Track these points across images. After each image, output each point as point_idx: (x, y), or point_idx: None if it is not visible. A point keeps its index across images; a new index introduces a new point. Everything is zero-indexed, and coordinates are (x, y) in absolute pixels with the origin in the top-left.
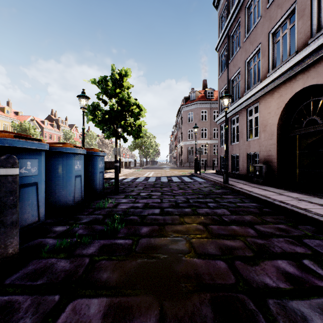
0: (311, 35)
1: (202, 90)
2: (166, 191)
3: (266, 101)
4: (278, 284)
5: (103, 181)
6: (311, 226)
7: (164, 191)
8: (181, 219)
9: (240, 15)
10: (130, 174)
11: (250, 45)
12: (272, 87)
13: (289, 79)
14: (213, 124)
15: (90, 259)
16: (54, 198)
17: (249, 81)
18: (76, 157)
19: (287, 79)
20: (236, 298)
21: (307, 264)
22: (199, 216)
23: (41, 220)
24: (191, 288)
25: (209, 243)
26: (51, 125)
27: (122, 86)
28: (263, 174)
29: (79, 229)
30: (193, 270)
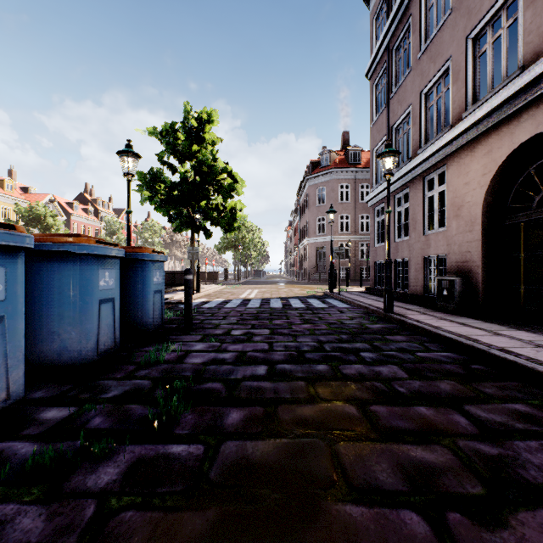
0: None
1: (341, 149)
2: (279, 327)
3: (460, 163)
4: None
5: (162, 308)
6: None
7: (276, 327)
8: (311, 390)
9: (412, 11)
10: (216, 294)
11: (429, 64)
12: (473, 136)
13: (507, 121)
14: (360, 207)
15: (97, 505)
16: (55, 345)
17: (428, 128)
18: (102, 263)
19: (502, 121)
20: None
21: None
22: (347, 383)
23: (15, 397)
24: None
25: (375, 455)
26: (85, 210)
27: (203, 140)
28: (456, 295)
29: (96, 416)
30: None
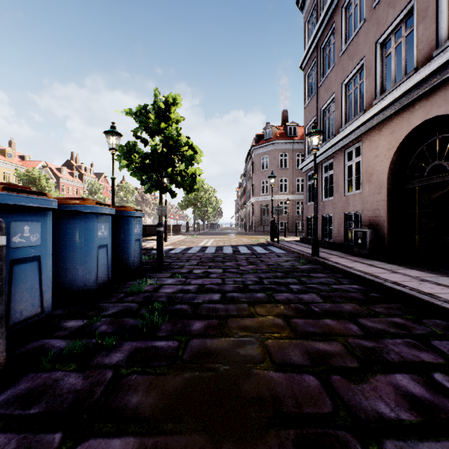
0: (437, 44)
1: (281, 124)
2: (230, 267)
3: (371, 140)
4: (399, 414)
5: (141, 253)
6: (441, 320)
7: (228, 267)
8: (252, 309)
9: (335, 18)
10: (180, 242)
11: (348, 61)
12: (381, 120)
13: (406, 109)
14: (296, 172)
15: (113, 372)
16: (67, 278)
17: (348, 111)
18: (100, 218)
19: (402, 109)
20: (336, 437)
21: (440, 380)
22: (277, 305)
23: (46, 312)
24: (265, 421)
25: (292, 346)
26: (71, 174)
27: (169, 119)
28: (368, 243)
29: (102, 325)
30: (269, 391)
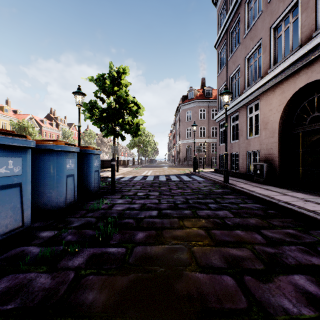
0: (316, 27)
1: (201, 88)
2: (164, 191)
3: (267, 98)
4: (300, 309)
5: (99, 180)
6: None
7: (162, 191)
8: (181, 223)
9: (240, 11)
10: (128, 172)
11: (250, 41)
12: (274, 83)
13: (292, 75)
14: (211, 122)
15: (75, 273)
16: (43, 199)
17: (249, 78)
18: (68, 155)
19: (289, 75)
20: None
21: None
22: (200, 219)
23: (26, 225)
24: (194, 316)
25: (212, 252)
26: (50, 124)
27: (120, 84)
28: (264, 173)
29: (68, 235)
30: (196, 289)
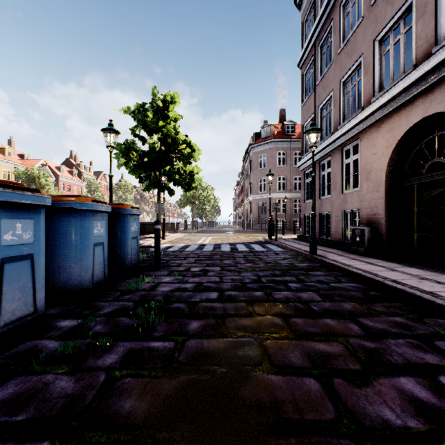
0: (436, 41)
1: (279, 123)
2: (228, 265)
3: (370, 137)
4: (406, 421)
5: (138, 251)
6: (443, 319)
7: (225, 265)
8: (250, 308)
9: (333, 16)
10: (178, 240)
11: (346, 59)
12: (379, 117)
13: (404, 106)
14: (294, 171)
15: (106, 374)
16: (62, 277)
17: (345, 109)
18: (96, 216)
19: (400, 106)
20: None
21: None
22: (276, 304)
23: (39, 311)
24: (265, 429)
25: (291, 347)
26: (70, 172)
27: (168, 117)
28: (366, 241)
29: (97, 325)
30: (268, 395)
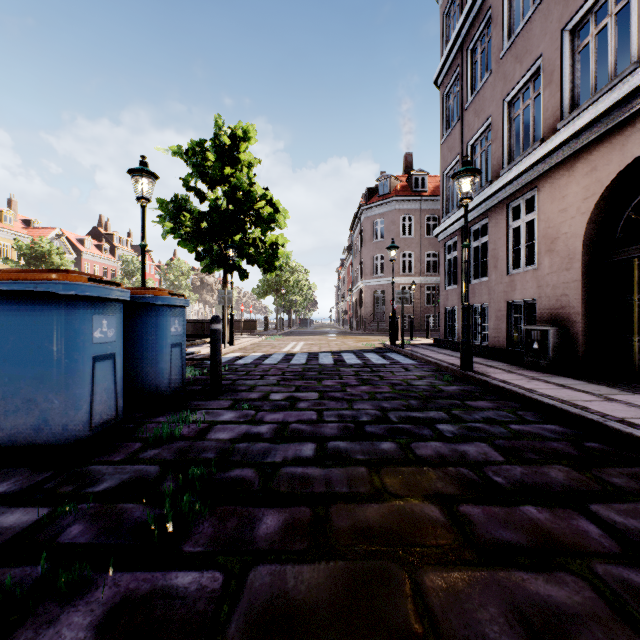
0: None
1: (403, 174)
2: (330, 389)
3: (555, 185)
4: None
5: (183, 366)
6: None
7: (327, 389)
8: (376, 480)
9: (492, 1)
10: (254, 347)
11: (514, 64)
12: (572, 151)
13: (617, 130)
14: (425, 244)
15: None
16: (32, 418)
17: (512, 144)
18: (98, 307)
19: (610, 131)
20: None
21: None
22: (423, 469)
23: None
24: None
25: (477, 590)
26: (98, 247)
27: (238, 161)
28: (550, 349)
29: (75, 522)
30: None
